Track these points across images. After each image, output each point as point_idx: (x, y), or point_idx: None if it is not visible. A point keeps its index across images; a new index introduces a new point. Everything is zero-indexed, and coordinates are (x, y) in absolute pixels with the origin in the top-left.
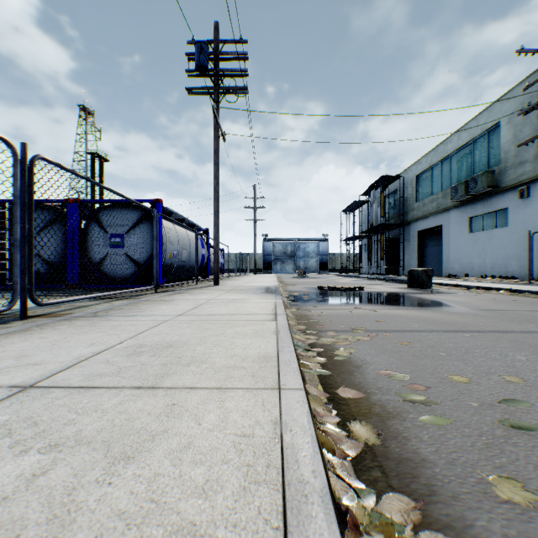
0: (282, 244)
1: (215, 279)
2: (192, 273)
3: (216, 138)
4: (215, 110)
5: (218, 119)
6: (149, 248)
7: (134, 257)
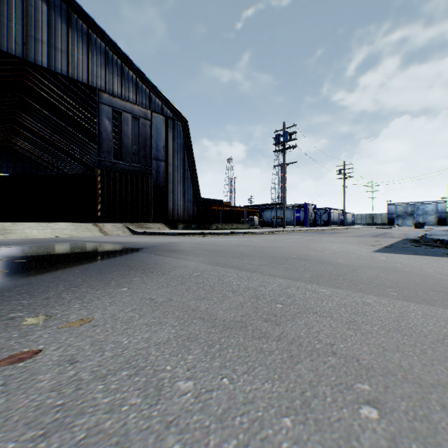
0: (402, 206)
1: (343, 225)
2: (337, 224)
3: (344, 190)
4: (343, 183)
5: (344, 186)
6: (327, 218)
7: (323, 220)
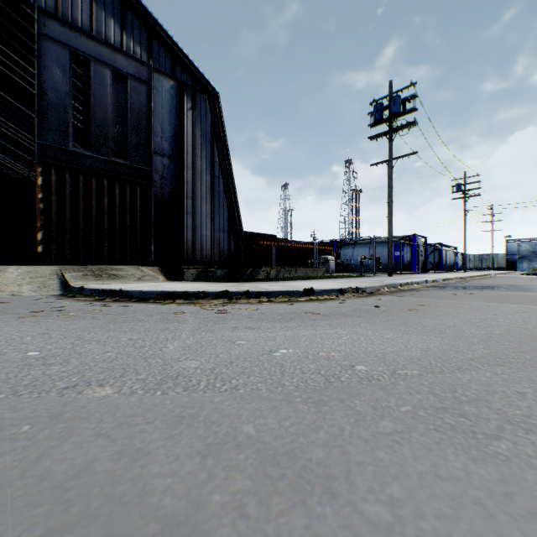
0: (528, 243)
1: (464, 270)
2: (449, 268)
3: (464, 216)
4: (464, 205)
5: (465, 210)
6: (437, 259)
7: (431, 262)
